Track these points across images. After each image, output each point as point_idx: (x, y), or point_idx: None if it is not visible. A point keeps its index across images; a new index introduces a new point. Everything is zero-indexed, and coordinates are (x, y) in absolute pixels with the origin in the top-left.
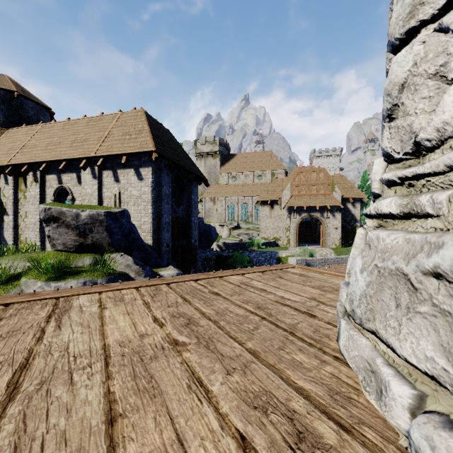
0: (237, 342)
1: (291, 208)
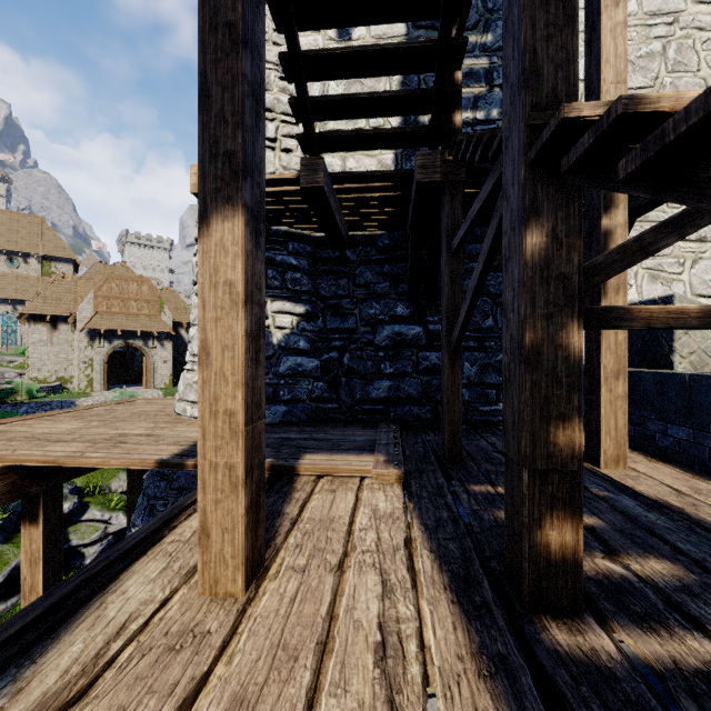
0: (136, 419)
1: (95, 331)
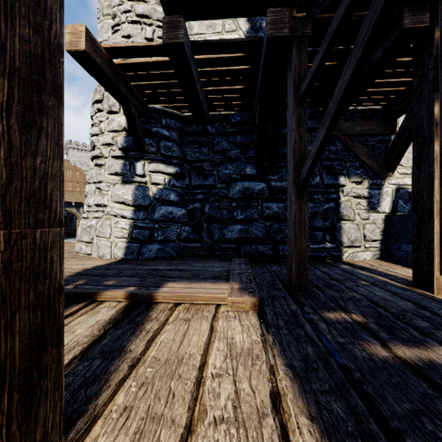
0: None
1: None
